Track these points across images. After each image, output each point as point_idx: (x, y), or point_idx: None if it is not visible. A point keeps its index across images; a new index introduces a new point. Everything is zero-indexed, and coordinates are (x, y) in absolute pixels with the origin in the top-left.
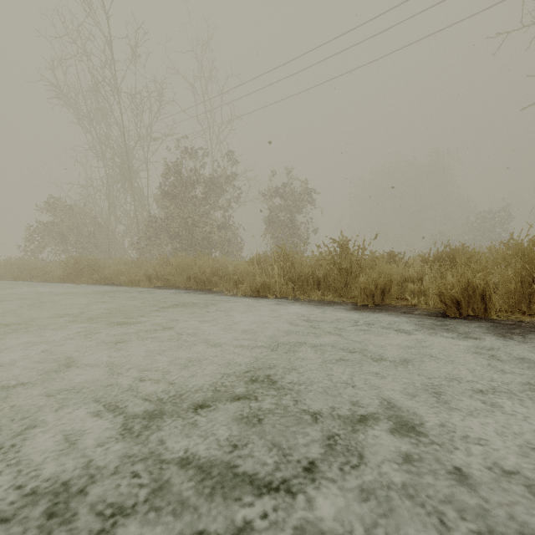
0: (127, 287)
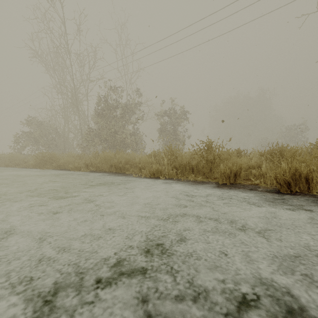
0: (73, 171)
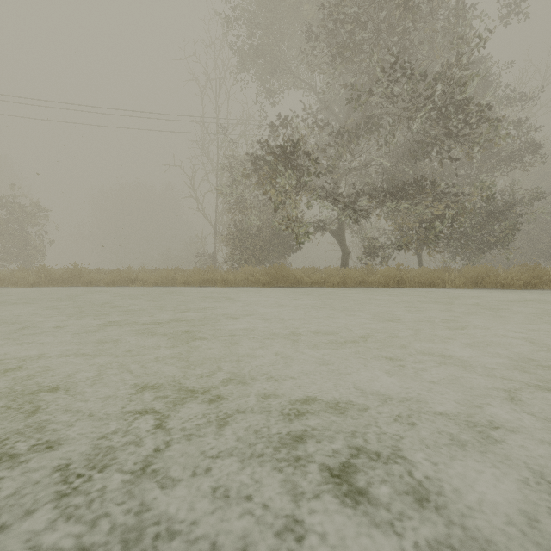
0: None
